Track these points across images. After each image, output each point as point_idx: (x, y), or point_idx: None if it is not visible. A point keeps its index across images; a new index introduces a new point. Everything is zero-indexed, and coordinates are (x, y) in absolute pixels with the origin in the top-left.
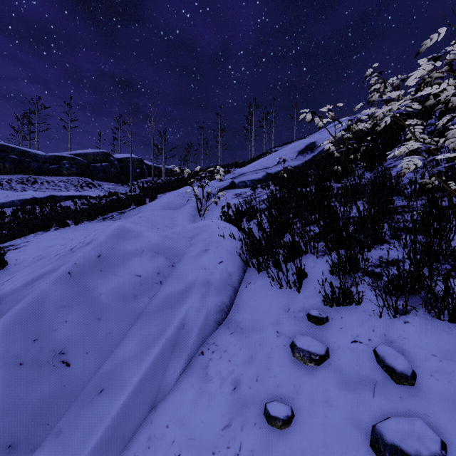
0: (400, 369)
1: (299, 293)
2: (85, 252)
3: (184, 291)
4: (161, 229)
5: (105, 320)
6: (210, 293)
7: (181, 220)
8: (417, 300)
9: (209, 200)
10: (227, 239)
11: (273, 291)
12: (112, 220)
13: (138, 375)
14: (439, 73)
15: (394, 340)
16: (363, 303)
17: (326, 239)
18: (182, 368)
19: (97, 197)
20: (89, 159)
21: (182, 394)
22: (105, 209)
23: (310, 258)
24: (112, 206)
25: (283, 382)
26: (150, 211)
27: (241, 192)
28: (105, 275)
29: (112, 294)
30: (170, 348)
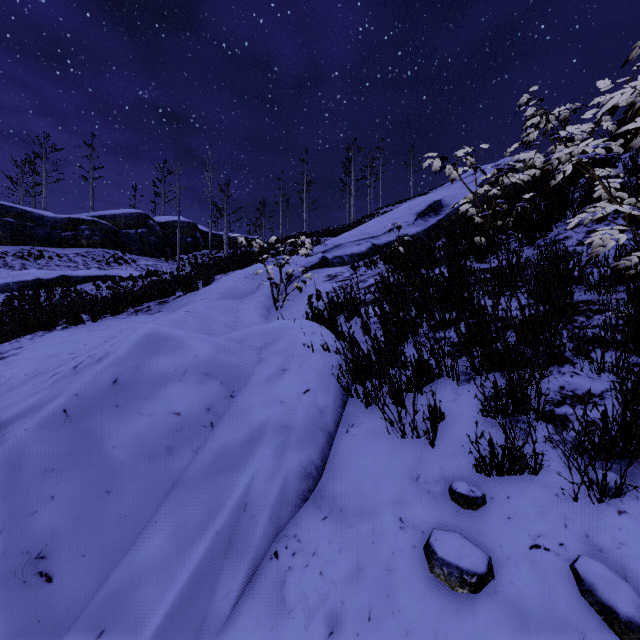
0: (627, 613)
1: (433, 448)
2: (93, 375)
3: (248, 441)
4: (218, 330)
5: (119, 494)
6: (290, 445)
7: (248, 315)
8: (635, 469)
9: (290, 284)
10: (317, 351)
11: (391, 441)
12: (149, 314)
13: (165, 603)
14: (627, 101)
15: (605, 547)
16: (543, 471)
17: (473, 356)
18: (242, 585)
19: (130, 277)
20: (119, 224)
21: (241, 639)
22: (138, 297)
23: (447, 385)
24: (149, 293)
25: (415, 625)
26: (203, 301)
27: (336, 273)
28: (122, 413)
29: (133, 447)
30: (222, 548)
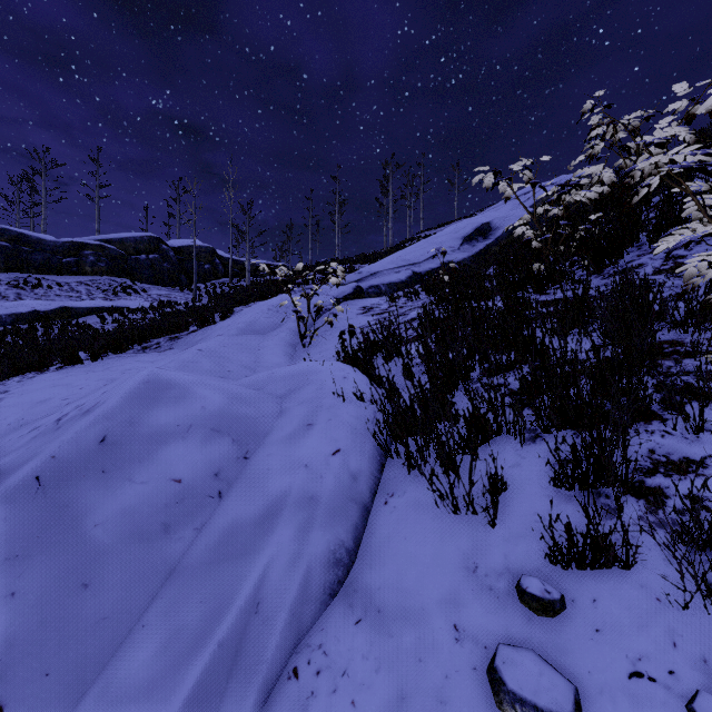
0: None
1: (494, 528)
2: (76, 432)
3: (263, 517)
4: (234, 372)
5: (98, 588)
6: (315, 523)
7: (271, 354)
8: None
9: (320, 318)
10: (349, 401)
11: (441, 517)
12: (158, 351)
13: None
14: (707, 108)
15: None
16: (637, 564)
17: (539, 410)
18: None
19: (140, 309)
20: (128, 249)
21: None
22: (145, 332)
23: (507, 444)
24: (159, 327)
25: None
26: (220, 337)
27: (372, 305)
28: (109, 481)
29: (120, 524)
30: (226, 666)
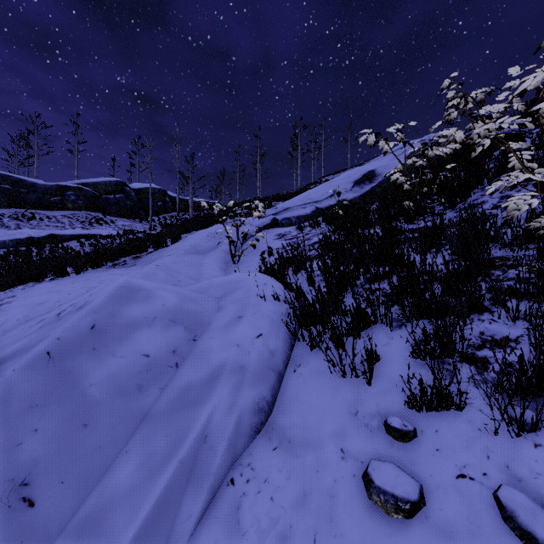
0: None
1: (370, 386)
2: (73, 321)
3: (208, 380)
4: (183, 281)
5: (94, 427)
6: (245, 383)
7: (210, 269)
8: None
9: (246, 242)
10: (268, 300)
11: (333, 380)
12: (125, 267)
13: (133, 527)
14: (534, 85)
15: (523, 477)
16: (466, 407)
17: (404, 305)
18: (202, 509)
19: (109, 236)
20: (100, 190)
21: None
22: (115, 253)
23: (381, 330)
24: (125, 249)
25: None
26: (171, 256)
27: (285, 232)
28: (99, 355)
29: (108, 385)
30: (185, 476)
